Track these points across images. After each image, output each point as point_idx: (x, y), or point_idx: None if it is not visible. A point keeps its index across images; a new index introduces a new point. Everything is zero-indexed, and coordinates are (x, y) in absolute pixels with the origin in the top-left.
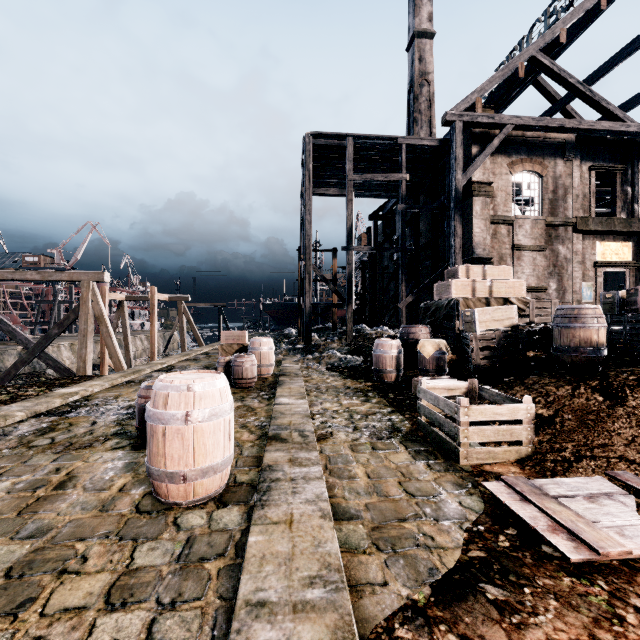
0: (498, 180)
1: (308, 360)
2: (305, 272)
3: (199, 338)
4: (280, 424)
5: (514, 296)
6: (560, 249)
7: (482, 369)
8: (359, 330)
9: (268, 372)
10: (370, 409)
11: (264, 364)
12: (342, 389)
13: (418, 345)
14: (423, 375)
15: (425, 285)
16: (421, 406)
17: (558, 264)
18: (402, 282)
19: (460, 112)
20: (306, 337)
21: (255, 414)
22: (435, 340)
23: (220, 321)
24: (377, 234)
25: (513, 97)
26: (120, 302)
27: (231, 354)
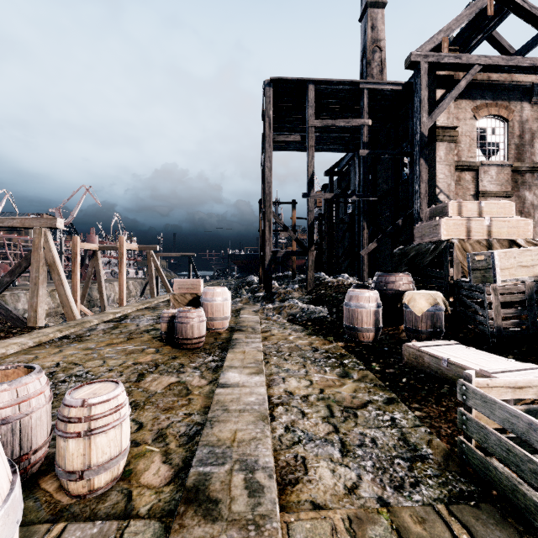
0: (462, 125)
1: (268, 310)
2: (265, 220)
3: (167, 285)
4: (216, 442)
5: (518, 238)
6: (527, 195)
7: (504, 333)
8: (318, 278)
9: (222, 326)
10: (355, 394)
11: (217, 317)
12: (309, 352)
13: (406, 298)
14: (412, 336)
15: (388, 232)
16: (472, 423)
17: (525, 211)
18: (364, 229)
19: (425, 52)
20: (266, 285)
21: (187, 403)
22: (429, 292)
23: (190, 269)
24: (333, 189)
25: (469, 50)
26: (94, 252)
27: (184, 304)
